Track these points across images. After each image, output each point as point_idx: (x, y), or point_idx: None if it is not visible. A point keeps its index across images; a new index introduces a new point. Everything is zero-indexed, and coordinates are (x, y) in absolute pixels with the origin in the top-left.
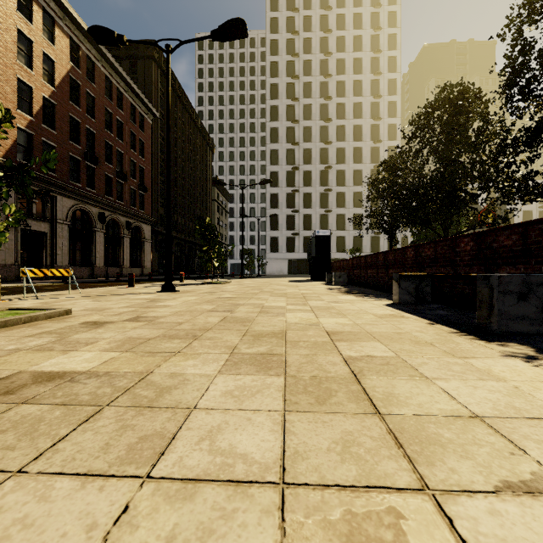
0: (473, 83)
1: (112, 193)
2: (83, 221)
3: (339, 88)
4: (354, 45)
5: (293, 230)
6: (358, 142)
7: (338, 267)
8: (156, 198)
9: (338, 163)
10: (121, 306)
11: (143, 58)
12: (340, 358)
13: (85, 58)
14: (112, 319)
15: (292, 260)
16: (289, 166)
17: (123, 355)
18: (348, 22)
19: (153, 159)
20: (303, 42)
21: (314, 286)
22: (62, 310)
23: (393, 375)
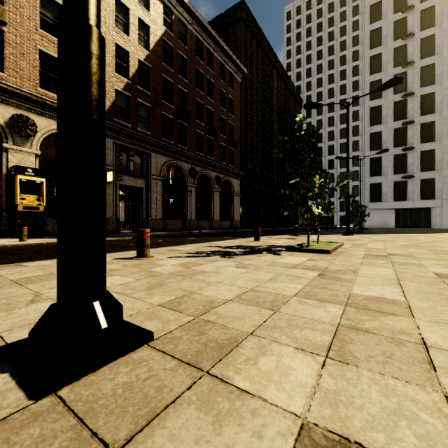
0: None
1: (203, 149)
2: (176, 176)
3: None
4: None
5: (404, 172)
6: None
7: None
8: (245, 154)
9: None
10: None
11: (234, 24)
12: None
13: (177, 22)
14: None
15: (400, 211)
16: (398, 95)
17: None
18: None
19: (243, 117)
20: None
21: None
22: None
23: None
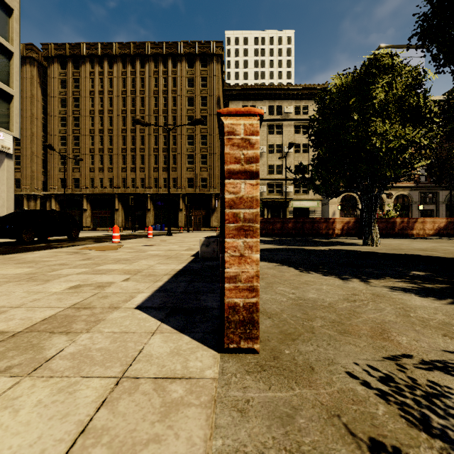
0: None
1: None
2: None
3: None
4: None
5: None
6: None
7: None
8: None
9: None
10: None
11: None
12: None
13: None
14: None
15: None
16: None
17: None
18: None
19: None
20: None
21: None
22: None
23: None
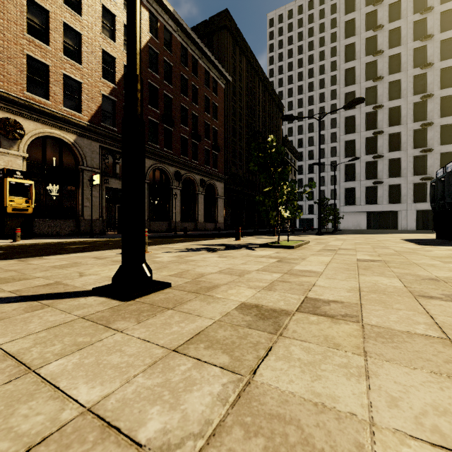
0: None
1: (187, 153)
2: (161, 179)
3: None
4: None
5: (375, 178)
6: None
7: None
8: (228, 158)
9: (443, 87)
10: None
11: (218, 31)
12: None
13: (162, 29)
14: None
15: (372, 213)
16: (369, 107)
17: None
18: None
19: (226, 122)
20: None
21: None
22: None
23: None
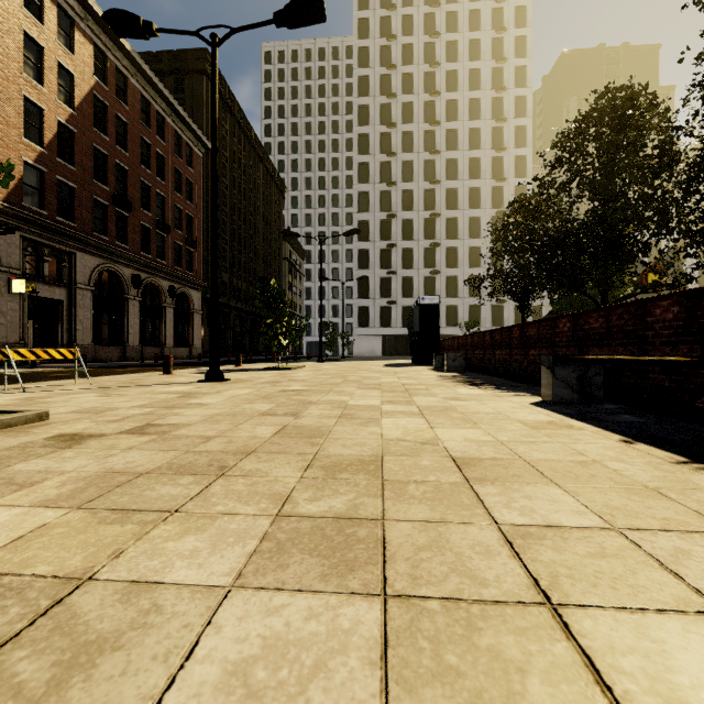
0: (646, 84)
1: (150, 248)
2: (112, 285)
3: (450, 110)
4: (469, 52)
5: (389, 297)
6: (475, 181)
7: (450, 347)
8: (209, 257)
9: (449, 208)
10: (134, 405)
11: (192, 73)
12: (496, 533)
13: (114, 72)
14: (104, 429)
15: (387, 338)
16: (384, 214)
17: (67, 517)
18: (461, 22)
19: (205, 205)
20: (402, 50)
21: (419, 372)
22: (31, 413)
23: (635, 597)
